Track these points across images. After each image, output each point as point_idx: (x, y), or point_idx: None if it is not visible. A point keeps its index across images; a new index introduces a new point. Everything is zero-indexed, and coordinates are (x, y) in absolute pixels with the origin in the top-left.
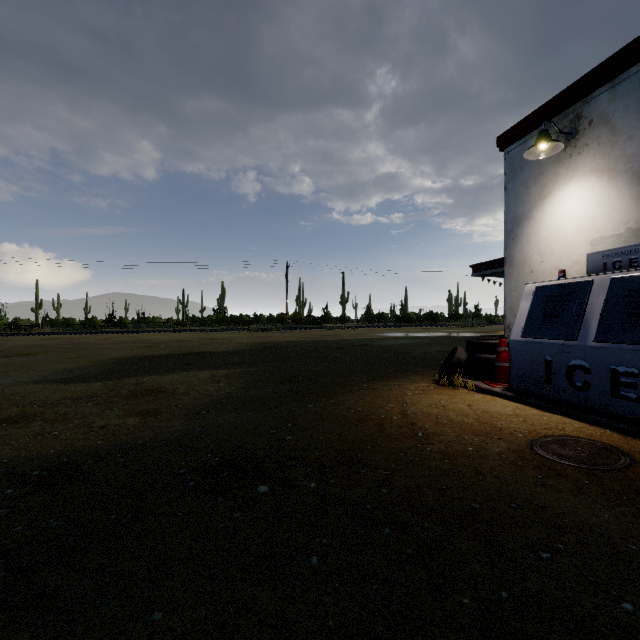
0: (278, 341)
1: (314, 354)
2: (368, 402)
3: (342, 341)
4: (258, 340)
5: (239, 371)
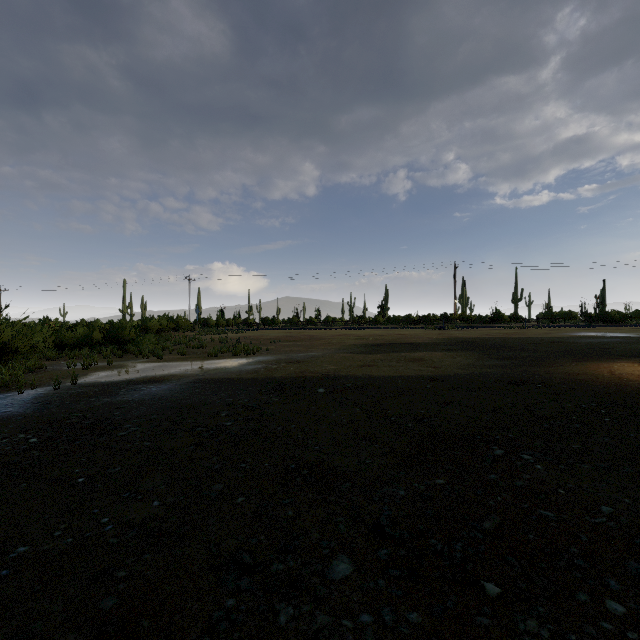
0: (463, 337)
1: (510, 346)
2: (581, 369)
3: (530, 338)
4: (444, 336)
5: (462, 353)
